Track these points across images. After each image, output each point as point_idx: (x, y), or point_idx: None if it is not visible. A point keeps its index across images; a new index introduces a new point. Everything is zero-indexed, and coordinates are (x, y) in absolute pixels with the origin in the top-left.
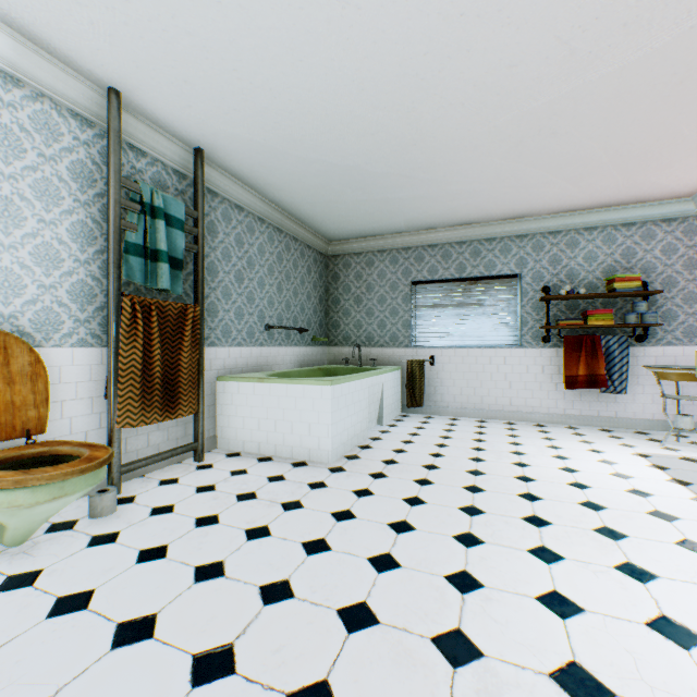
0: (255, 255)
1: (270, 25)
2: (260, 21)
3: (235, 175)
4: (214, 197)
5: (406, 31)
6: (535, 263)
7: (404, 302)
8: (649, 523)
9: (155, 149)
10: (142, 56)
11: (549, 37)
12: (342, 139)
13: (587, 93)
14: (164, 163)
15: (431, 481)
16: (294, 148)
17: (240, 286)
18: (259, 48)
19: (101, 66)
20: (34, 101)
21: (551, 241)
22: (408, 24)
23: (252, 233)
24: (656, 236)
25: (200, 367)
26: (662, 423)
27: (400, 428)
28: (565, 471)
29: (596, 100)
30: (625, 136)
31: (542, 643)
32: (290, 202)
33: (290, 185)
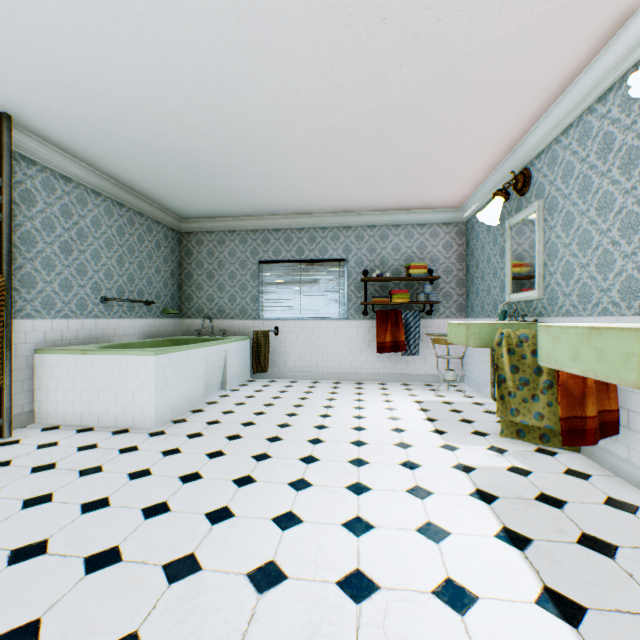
0: (88, 227)
1: (53, 9)
2: (40, 3)
3: (58, 145)
4: (30, 165)
5: (195, 43)
6: (358, 250)
7: (253, 278)
8: (391, 451)
9: None
10: None
11: (318, 73)
12: (164, 127)
13: (361, 121)
14: None
15: (241, 436)
16: (117, 128)
17: (67, 258)
18: (47, 28)
19: None
20: None
21: (369, 233)
22: (195, 38)
23: (84, 205)
24: (439, 235)
25: (7, 340)
26: (443, 376)
27: (240, 392)
28: (356, 418)
29: (370, 128)
30: (400, 158)
31: (256, 551)
32: (128, 177)
33: (123, 162)
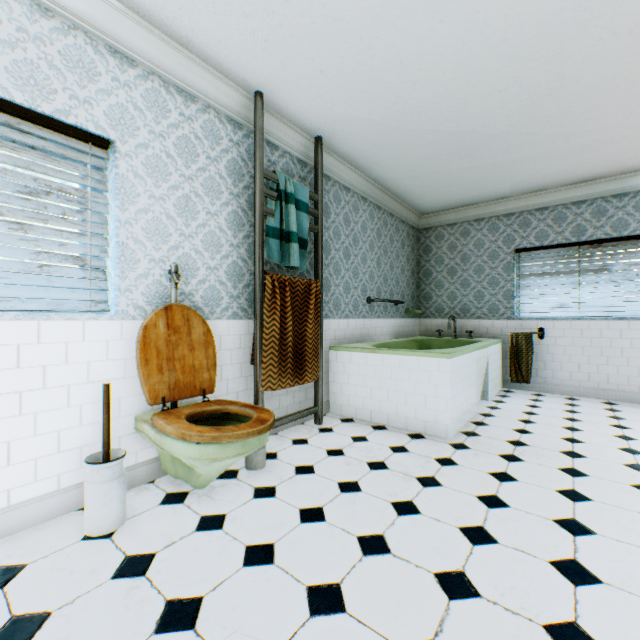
0: (358, 232)
1: None
2: None
3: (345, 159)
4: (327, 181)
5: None
6: None
7: (505, 271)
8: None
9: (284, 142)
10: (288, 54)
11: None
12: (463, 103)
13: None
14: (291, 154)
15: (583, 473)
16: (409, 122)
17: (346, 262)
18: (400, 18)
19: (252, 73)
20: (203, 113)
21: None
22: None
23: (356, 212)
24: None
25: (320, 337)
26: None
27: (509, 405)
28: None
29: None
30: None
31: None
32: (391, 178)
33: (395, 161)
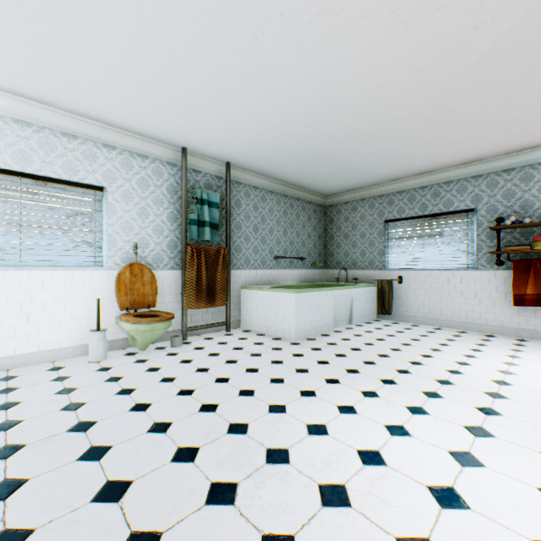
0: (266, 214)
1: (237, 109)
2: (232, 109)
3: (251, 170)
4: (239, 185)
5: (303, 93)
6: (489, 198)
7: (378, 236)
8: (474, 396)
9: (205, 169)
10: (190, 133)
11: (394, 70)
12: (299, 143)
13: (453, 84)
14: (211, 174)
15: (345, 356)
16: (275, 153)
17: (256, 234)
18: (236, 118)
19: (177, 141)
20: (153, 163)
21: (505, 177)
22: (303, 90)
23: (264, 201)
24: None
25: (228, 281)
26: None
27: (362, 327)
28: (458, 363)
29: (465, 86)
30: (520, 97)
31: (318, 416)
32: (287, 178)
33: (283, 170)
